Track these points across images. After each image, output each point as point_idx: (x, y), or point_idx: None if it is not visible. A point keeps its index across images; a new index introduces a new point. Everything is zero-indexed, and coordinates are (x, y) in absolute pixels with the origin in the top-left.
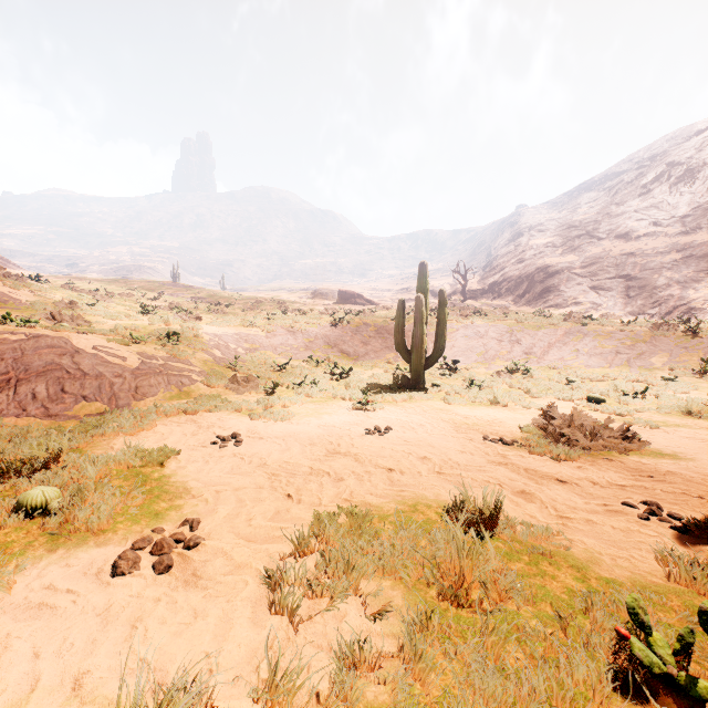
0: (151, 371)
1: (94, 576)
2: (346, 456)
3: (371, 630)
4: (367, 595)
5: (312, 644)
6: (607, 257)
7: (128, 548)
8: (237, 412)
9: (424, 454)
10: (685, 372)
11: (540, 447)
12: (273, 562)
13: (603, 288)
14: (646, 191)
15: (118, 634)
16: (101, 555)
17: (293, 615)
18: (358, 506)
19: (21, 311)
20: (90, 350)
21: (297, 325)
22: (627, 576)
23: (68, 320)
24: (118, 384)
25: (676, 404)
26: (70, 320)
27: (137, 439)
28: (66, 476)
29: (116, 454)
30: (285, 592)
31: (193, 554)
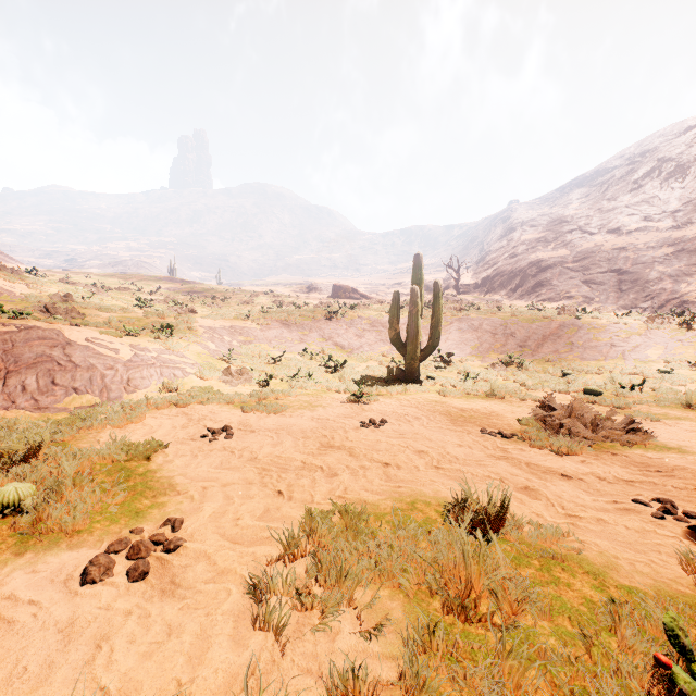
0: (143, 363)
1: (62, 584)
2: (340, 450)
3: (367, 650)
4: (363, 609)
5: (300, 668)
6: (599, 251)
7: (103, 551)
8: (229, 404)
9: (421, 447)
10: (681, 364)
11: (541, 440)
12: (260, 567)
13: (595, 282)
14: (637, 187)
15: (80, 655)
16: (72, 560)
17: (279, 633)
18: (353, 503)
19: (15, 303)
20: (82, 342)
21: (291, 318)
22: (650, 584)
23: (61, 312)
24: (110, 376)
25: (674, 396)
26: (64, 312)
27: (125, 432)
28: (45, 471)
29: (100, 447)
30: (272, 604)
31: (172, 558)
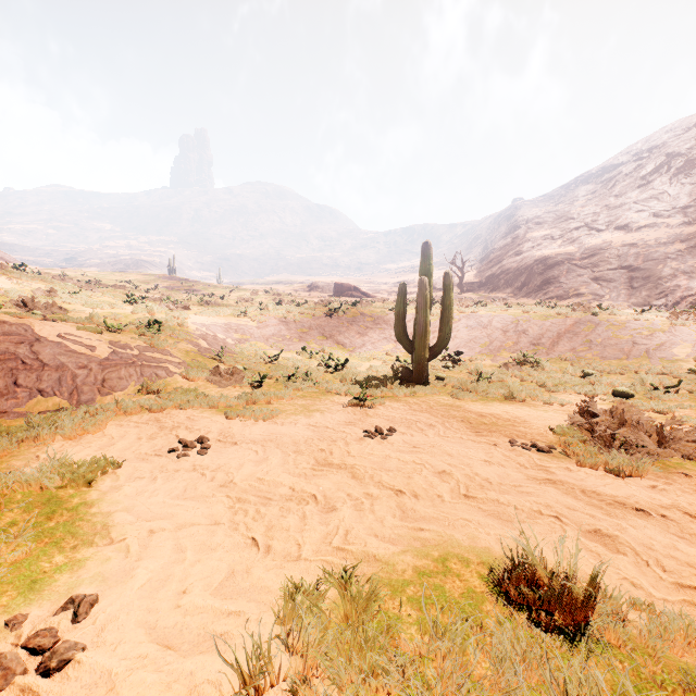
0: (122, 361)
1: None
2: (340, 469)
3: None
4: None
5: None
6: (608, 248)
7: None
8: (212, 409)
9: (441, 466)
10: None
11: (592, 457)
12: None
13: (605, 279)
14: (645, 183)
15: None
16: None
17: None
18: (357, 560)
19: None
20: (53, 338)
21: (290, 315)
22: None
23: (40, 307)
24: (82, 376)
25: None
26: (43, 307)
27: (76, 445)
28: None
29: (26, 470)
30: None
31: (48, 690)
